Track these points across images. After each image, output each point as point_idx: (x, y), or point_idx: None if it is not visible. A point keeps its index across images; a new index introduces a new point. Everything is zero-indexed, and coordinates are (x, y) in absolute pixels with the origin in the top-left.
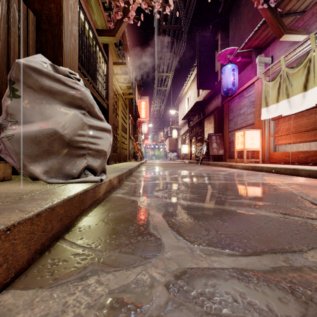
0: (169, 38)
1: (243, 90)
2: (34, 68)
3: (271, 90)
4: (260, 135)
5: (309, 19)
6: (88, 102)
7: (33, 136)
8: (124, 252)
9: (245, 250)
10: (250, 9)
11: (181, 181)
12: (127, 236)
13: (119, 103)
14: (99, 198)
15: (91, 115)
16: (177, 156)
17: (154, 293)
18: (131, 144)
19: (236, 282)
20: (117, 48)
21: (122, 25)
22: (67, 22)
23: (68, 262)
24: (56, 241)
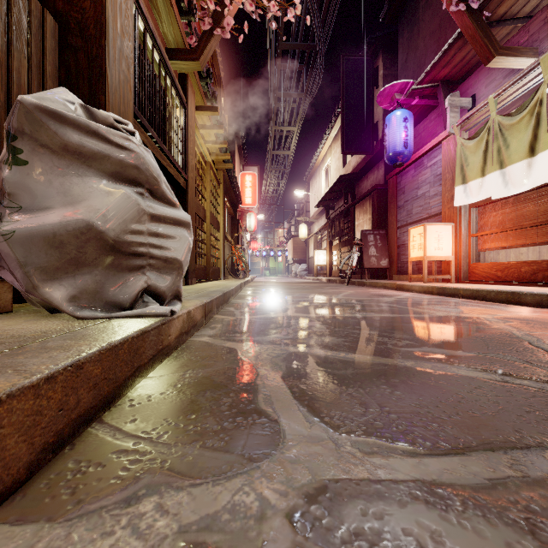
0: (293, 65)
1: (422, 156)
2: (52, 111)
3: (471, 155)
4: (452, 233)
5: (539, 29)
6: (149, 173)
7: (49, 234)
8: (210, 448)
9: (436, 445)
10: (435, 13)
11: (314, 314)
12: (217, 416)
13: (207, 177)
14: (169, 345)
15: (154, 197)
16: (306, 270)
17: (265, 532)
18: (227, 249)
19: (422, 510)
20: (203, 81)
21: (211, 41)
22: (113, 33)
23: (104, 468)
24: (85, 427)
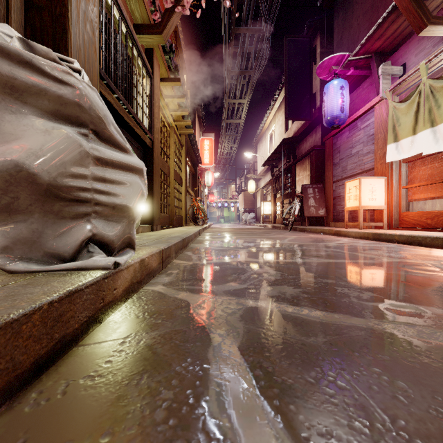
0: (243, 47)
1: (356, 119)
2: None
3: (403, 116)
4: (384, 186)
5: None
6: (93, 111)
7: None
8: None
9: None
10: None
11: (266, 259)
12: (146, 436)
13: (171, 140)
14: (114, 299)
15: (101, 139)
16: (254, 219)
17: None
18: (189, 201)
19: None
20: (167, 56)
21: (172, 17)
22: None
23: None
24: None
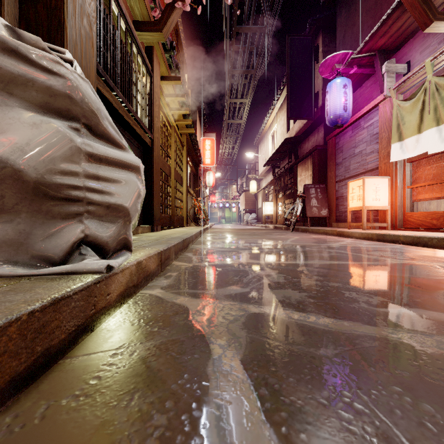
0: (245, 47)
1: (359, 118)
2: None
3: (407, 115)
4: (388, 186)
5: None
6: (85, 104)
7: None
8: None
9: None
10: None
11: (268, 261)
12: None
13: (172, 139)
14: (108, 305)
15: (94, 134)
16: (256, 219)
17: None
18: (190, 201)
19: None
20: (167, 54)
21: (173, 14)
22: None
23: None
24: None
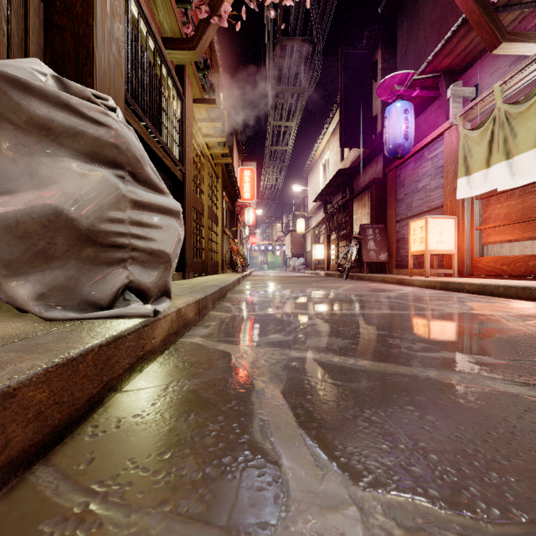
0: (291, 60)
1: (423, 148)
2: (14, 78)
3: (475, 146)
4: (454, 226)
5: None
6: (130, 153)
7: (11, 222)
8: (182, 516)
9: (506, 514)
10: (436, 3)
11: (315, 310)
12: (199, 455)
13: (205, 171)
14: (153, 349)
15: (138, 181)
16: (304, 265)
17: None
18: (226, 243)
19: None
20: (200, 73)
21: (208, 30)
22: (102, 12)
23: None
24: (20, 474)
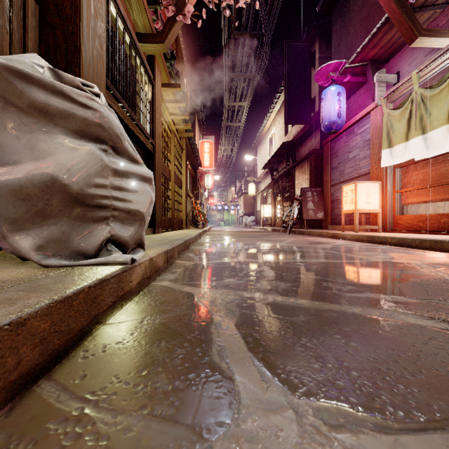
0: (243, 51)
1: (353, 124)
2: (18, 70)
3: (396, 123)
4: (379, 190)
5: None
6: (112, 131)
7: (16, 187)
8: (157, 417)
9: (408, 415)
10: (364, 4)
11: (263, 259)
12: (169, 372)
13: (171, 144)
14: (130, 290)
15: (118, 153)
16: (255, 222)
17: None
18: (189, 204)
19: None
20: (168, 62)
21: (174, 26)
22: (87, 13)
23: (35, 446)
24: (29, 386)
